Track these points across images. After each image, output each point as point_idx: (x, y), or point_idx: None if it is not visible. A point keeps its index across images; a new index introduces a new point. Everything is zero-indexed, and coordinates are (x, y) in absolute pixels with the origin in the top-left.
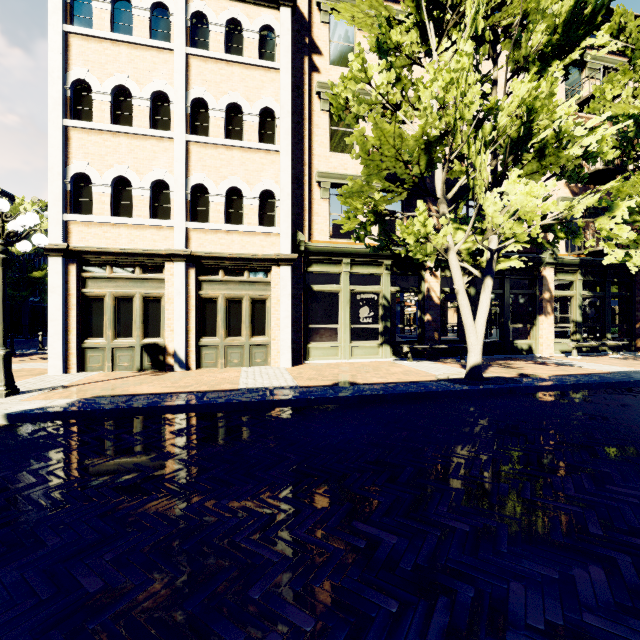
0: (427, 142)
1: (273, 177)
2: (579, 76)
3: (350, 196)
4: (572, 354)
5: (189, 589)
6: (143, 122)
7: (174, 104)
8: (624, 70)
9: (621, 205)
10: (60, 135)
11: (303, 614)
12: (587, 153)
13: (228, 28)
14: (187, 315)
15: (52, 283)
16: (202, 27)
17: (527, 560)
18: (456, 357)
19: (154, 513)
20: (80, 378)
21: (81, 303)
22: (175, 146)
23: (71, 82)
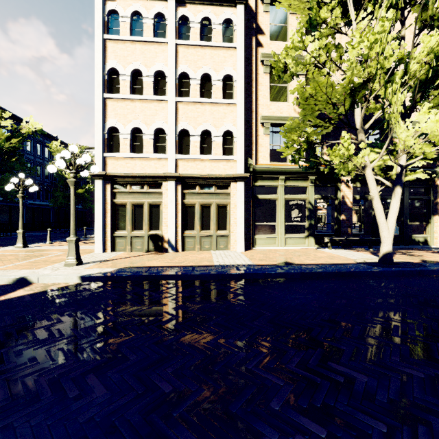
0: (352, 88)
1: (232, 121)
2: None
3: (289, 131)
4: None
5: (228, 397)
6: (149, 91)
7: (168, 78)
8: None
9: None
10: (101, 104)
11: (315, 425)
12: None
13: (202, 24)
14: (176, 216)
15: (97, 196)
16: (185, 25)
17: None
18: (365, 246)
19: (188, 344)
20: (114, 255)
21: (113, 208)
22: (169, 105)
23: (107, 70)
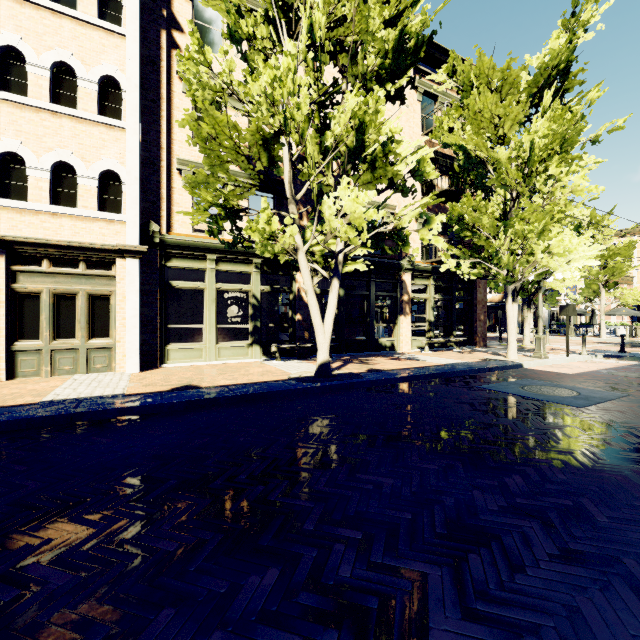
0: (264, 138)
1: (118, 157)
2: (433, 107)
3: (197, 186)
4: (425, 349)
5: None
6: None
7: None
8: (456, 107)
9: (436, 219)
10: None
11: None
12: (415, 171)
13: None
14: None
15: None
16: None
17: (209, 576)
18: None
19: None
20: None
21: None
22: None
23: None
